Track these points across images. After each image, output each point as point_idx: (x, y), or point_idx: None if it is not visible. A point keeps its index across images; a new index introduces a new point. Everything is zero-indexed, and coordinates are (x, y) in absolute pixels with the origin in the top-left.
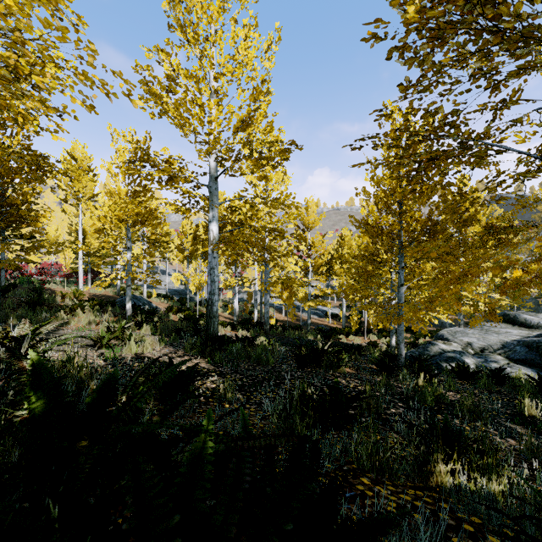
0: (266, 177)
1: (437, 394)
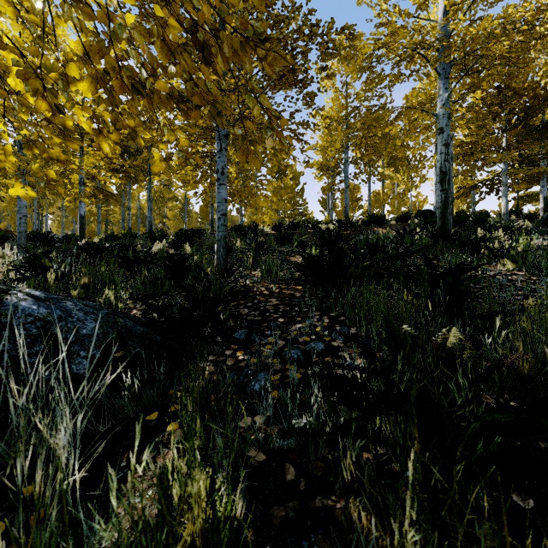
0: (392, 33)
1: (234, 247)
